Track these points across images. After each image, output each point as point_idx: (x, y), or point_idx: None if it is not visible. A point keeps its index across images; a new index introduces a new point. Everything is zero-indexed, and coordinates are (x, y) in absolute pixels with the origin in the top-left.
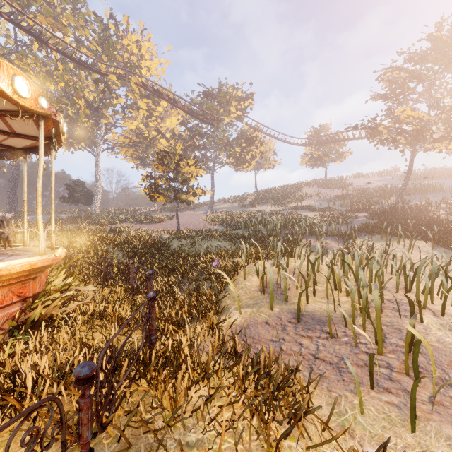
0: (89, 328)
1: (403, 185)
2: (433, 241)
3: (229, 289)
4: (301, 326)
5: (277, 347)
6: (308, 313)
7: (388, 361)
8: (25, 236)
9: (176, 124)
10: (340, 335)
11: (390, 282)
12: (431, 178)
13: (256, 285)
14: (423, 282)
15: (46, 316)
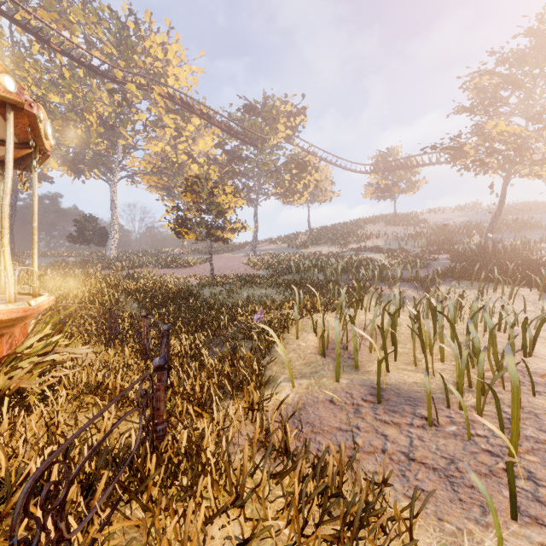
0: (77, 407)
1: (494, 220)
2: (541, 288)
3: (277, 352)
4: (382, 407)
5: (348, 441)
6: (390, 386)
7: (527, 468)
8: (1, 280)
9: (211, 147)
10: (444, 422)
11: (500, 342)
12: (524, 213)
13: (314, 346)
14: (544, 342)
15: (12, 391)
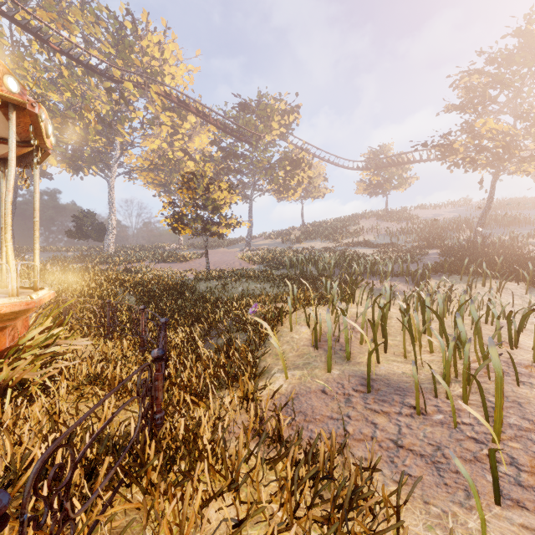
0: (77, 397)
1: (483, 215)
2: (528, 282)
3: (271, 344)
4: (372, 396)
5: (339, 429)
6: (380, 377)
7: (510, 454)
8: (3, 275)
9: (206, 144)
10: (431, 411)
11: (487, 334)
12: (513, 208)
13: (307, 338)
14: (530, 334)
15: (15, 381)
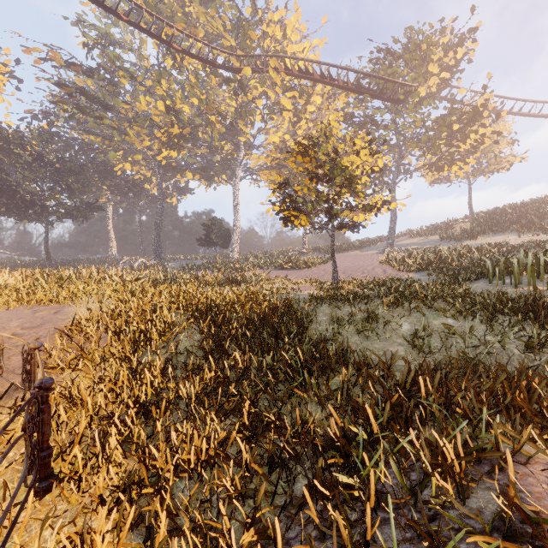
0: None
1: None
2: None
3: None
4: None
5: None
6: None
7: None
8: None
9: None
10: None
11: None
12: None
13: None
14: None
15: None
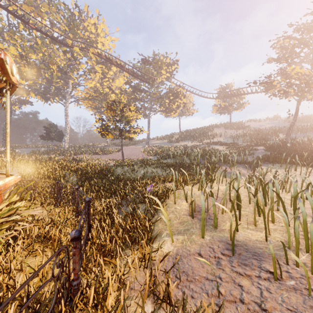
0: (28, 253)
1: (291, 126)
2: None
3: (161, 213)
4: (236, 260)
5: (214, 289)
6: (240, 242)
7: None
8: None
9: (122, 84)
10: (284, 277)
11: (309, 208)
12: (307, 121)
13: (185, 209)
14: None
15: None
